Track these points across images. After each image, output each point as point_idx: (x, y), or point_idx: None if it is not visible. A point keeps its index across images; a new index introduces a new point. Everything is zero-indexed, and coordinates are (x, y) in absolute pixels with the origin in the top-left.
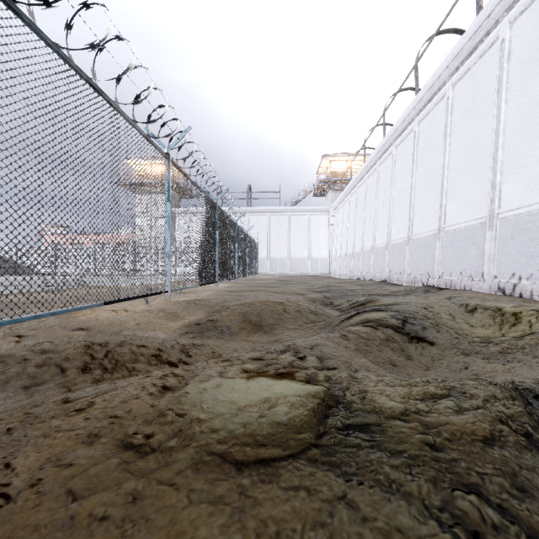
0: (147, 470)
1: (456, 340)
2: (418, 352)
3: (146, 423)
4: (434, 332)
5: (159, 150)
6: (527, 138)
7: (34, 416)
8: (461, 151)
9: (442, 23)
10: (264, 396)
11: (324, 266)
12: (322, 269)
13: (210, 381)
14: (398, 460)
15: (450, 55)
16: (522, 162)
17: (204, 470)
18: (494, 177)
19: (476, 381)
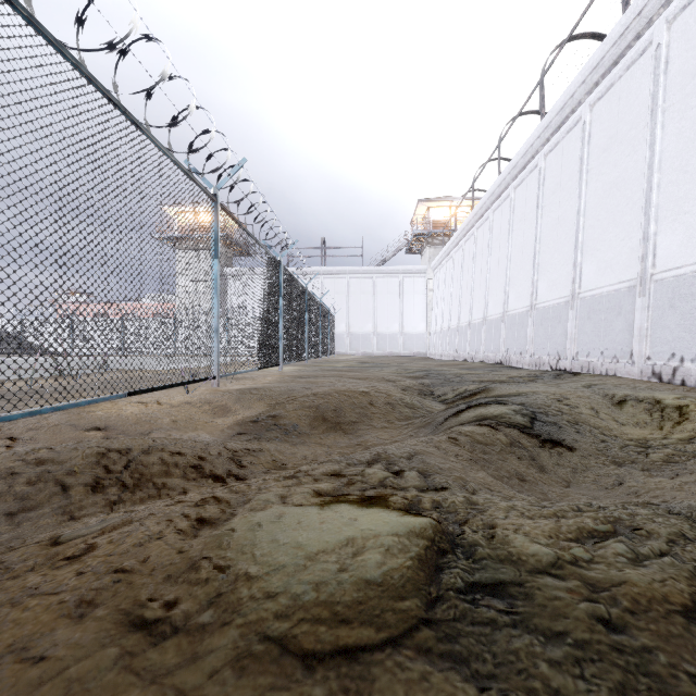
0: (163, 668)
1: (603, 444)
2: (554, 461)
3: (170, 580)
4: (574, 433)
5: (204, 189)
6: (691, 174)
7: (4, 568)
8: (602, 192)
9: (576, 24)
10: (345, 535)
11: (420, 344)
12: (417, 348)
13: (267, 510)
14: (558, 649)
15: (587, 66)
16: (685, 205)
17: (252, 670)
18: (647, 226)
19: (648, 508)
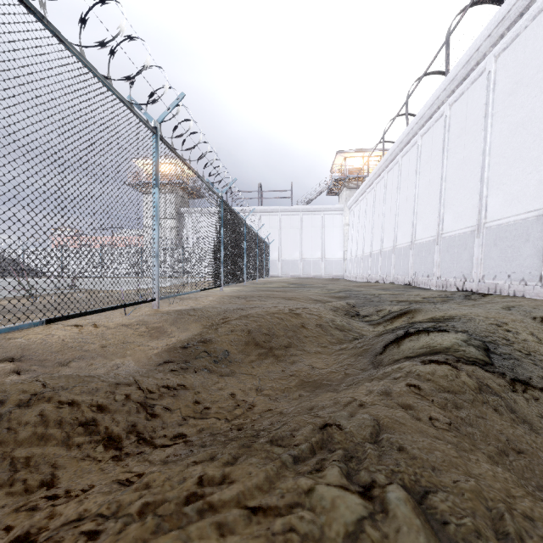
0: None
1: None
2: (536, 412)
3: None
4: (533, 367)
5: (143, 120)
6: None
7: None
8: (508, 132)
9: None
10: None
11: (338, 268)
12: (336, 272)
13: None
14: None
15: (493, 20)
16: None
17: None
18: None
19: None
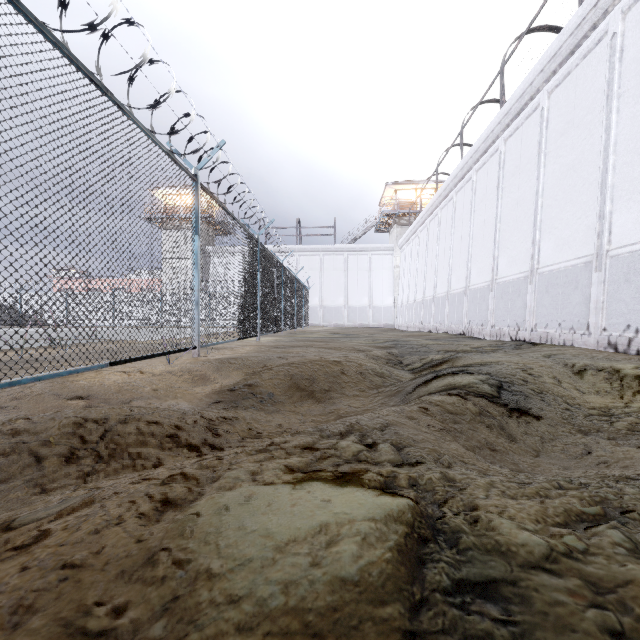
0: None
1: (568, 413)
2: (522, 430)
3: (123, 576)
4: (539, 401)
5: (184, 170)
6: None
7: None
8: (560, 173)
9: (535, 17)
10: (318, 520)
11: (388, 316)
12: (385, 320)
13: (236, 489)
14: None
15: (545, 55)
16: (639, 185)
17: None
18: (603, 205)
19: (632, 485)
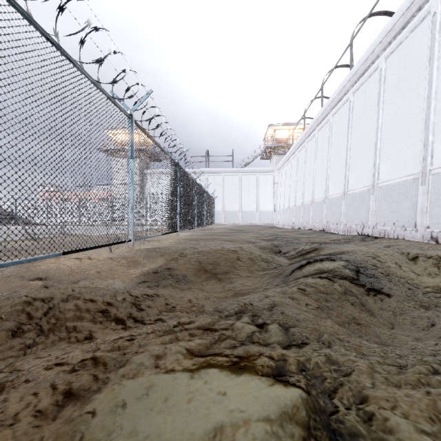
0: None
1: (410, 291)
2: (378, 306)
3: None
4: (387, 282)
5: (122, 110)
6: None
7: None
8: (394, 115)
9: (375, 4)
10: (213, 422)
11: (270, 218)
12: (268, 220)
13: (138, 378)
14: None
15: (383, 31)
16: None
17: None
18: (426, 137)
19: None
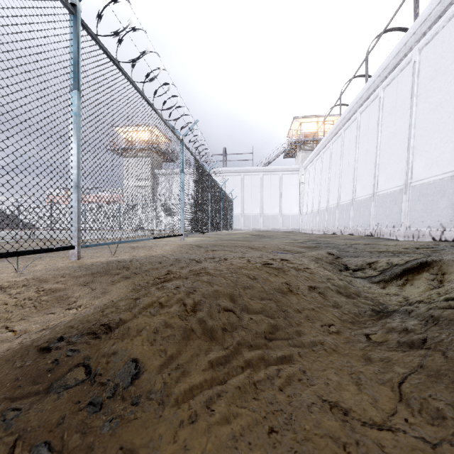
0: None
1: None
2: None
3: None
4: None
5: None
6: None
7: None
8: None
9: None
10: None
11: (295, 222)
12: (292, 225)
13: None
14: None
15: None
16: None
17: None
18: None
19: None
